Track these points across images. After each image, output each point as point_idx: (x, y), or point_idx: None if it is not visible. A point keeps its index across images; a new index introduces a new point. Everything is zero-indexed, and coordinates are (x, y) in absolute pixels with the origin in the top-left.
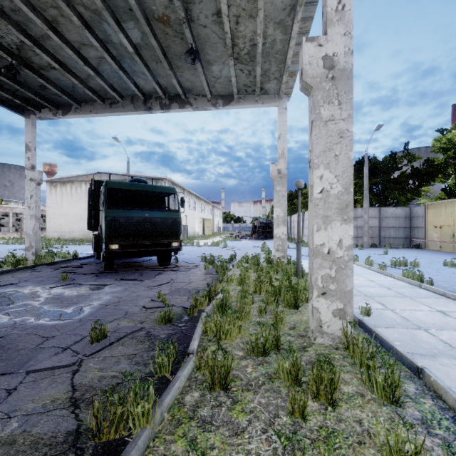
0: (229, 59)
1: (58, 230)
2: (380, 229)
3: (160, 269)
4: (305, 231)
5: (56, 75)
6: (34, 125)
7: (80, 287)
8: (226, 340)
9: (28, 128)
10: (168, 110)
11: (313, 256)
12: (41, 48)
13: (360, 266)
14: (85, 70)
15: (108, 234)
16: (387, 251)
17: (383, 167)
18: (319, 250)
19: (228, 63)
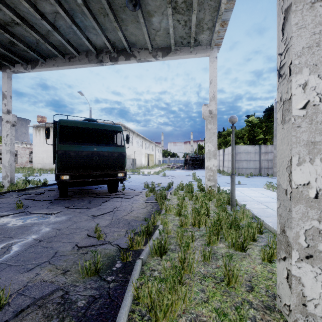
0: (168, 7)
1: (41, 162)
2: None
3: (108, 196)
4: (225, 163)
5: (21, 31)
6: (10, 77)
7: (28, 216)
8: (165, 320)
9: (4, 80)
10: (116, 62)
11: (293, 202)
12: (1, 1)
13: None
14: (44, 25)
15: (60, 166)
16: None
17: None
18: (302, 192)
19: (166, 14)
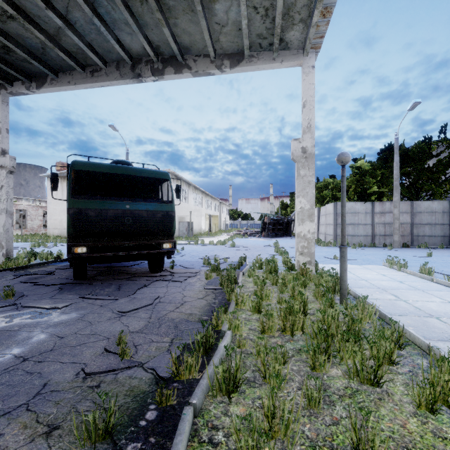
0: None
1: (59, 227)
2: (413, 225)
3: (148, 278)
4: (321, 228)
5: (17, 29)
6: (6, 102)
7: (19, 311)
8: None
9: None
10: (161, 77)
11: None
12: None
13: (414, 276)
14: (52, 20)
15: (72, 232)
16: (431, 252)
17: (416, 154)
18: None
19: None
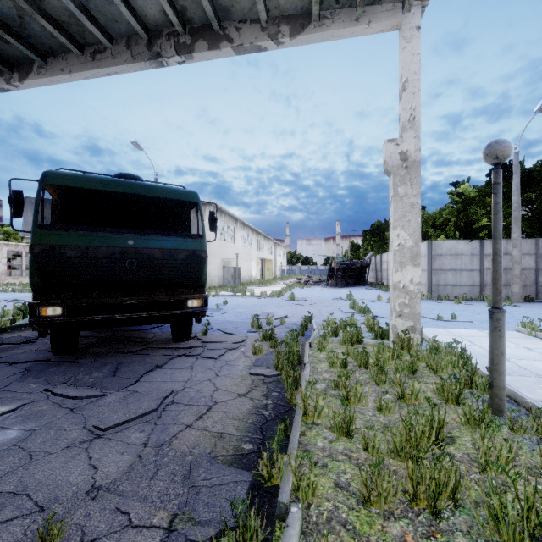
0: None
1: None
2: (538, 272)
3: (167, 352)
4: None
5: None
6: None
7: None
8: None
9: None
10: (190, 56)
11: None
12: None
13: None
14: None
15: (38, 282)
16: None
17: None
18: None
19: None
